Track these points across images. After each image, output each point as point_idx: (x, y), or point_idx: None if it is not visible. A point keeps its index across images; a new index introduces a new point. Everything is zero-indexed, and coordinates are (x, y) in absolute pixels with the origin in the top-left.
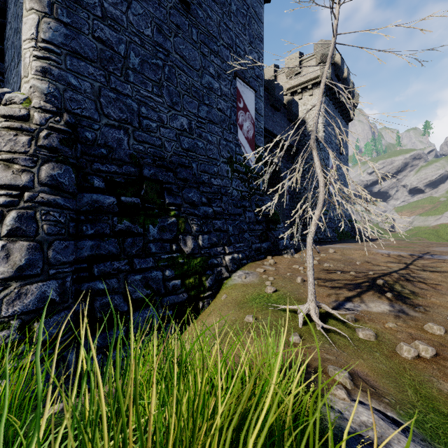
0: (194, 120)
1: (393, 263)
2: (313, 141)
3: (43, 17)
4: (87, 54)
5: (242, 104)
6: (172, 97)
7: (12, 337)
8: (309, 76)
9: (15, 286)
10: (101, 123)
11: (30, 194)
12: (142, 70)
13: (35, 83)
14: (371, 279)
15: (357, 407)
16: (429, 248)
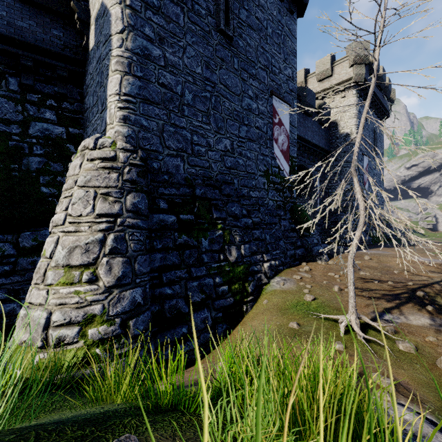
0: (235, 140)
1: (434, 273)
2: (353, 168)
3: (124, 75)
4: (154, 99)
5: (277, 119)
6: (217, 123)
7: (117, 331)
8: (341, 78)
9: (116, 292)
10: (164, 154)
11: (121, 220)
12: (194, 104)
13: (118, 129)
14: (410, 290)
15: (400, 408)
16: None
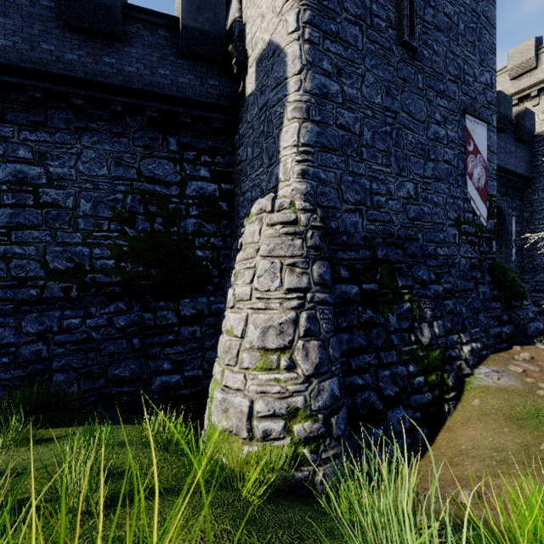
0: (419, 182)
1: None
2: None
3: (302, 122)
4: (332, 145)
5: (472, 146)
6: (399, 163)
7: (321, 429)
8: None
9: (315, 383)
10: (342, 210)
11: (311, 295)
12: (373, 143)
13: (296, 186)
14: None
15: None
16: None
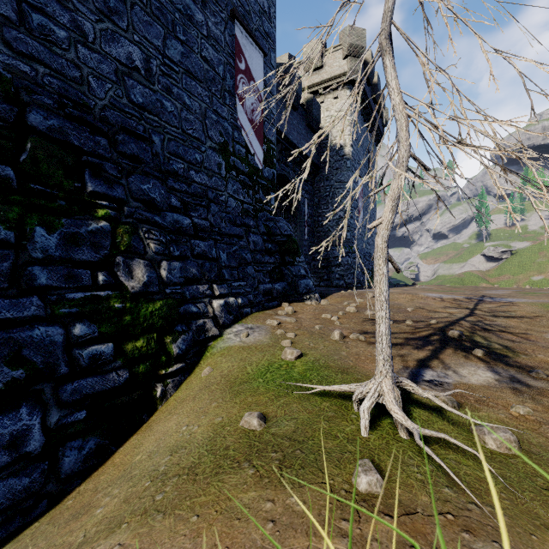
0: (156, 58)
1: (452, 308)
2: (385, 34)
3: None
4: None
5: (244, 65)
6: None
7: None
8: (334, 72)
9: None
10: None
11: None
12: None
13: None
14: (438, 330)
15: None
16: (479, 291)
